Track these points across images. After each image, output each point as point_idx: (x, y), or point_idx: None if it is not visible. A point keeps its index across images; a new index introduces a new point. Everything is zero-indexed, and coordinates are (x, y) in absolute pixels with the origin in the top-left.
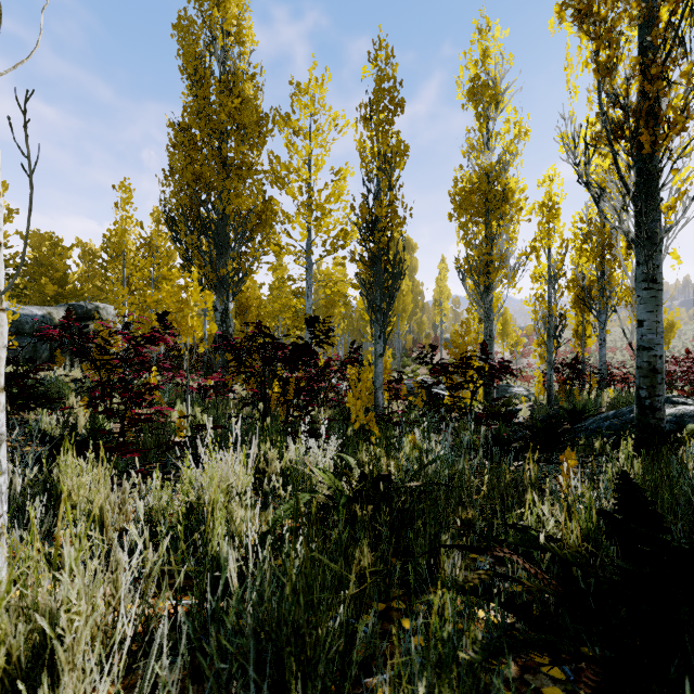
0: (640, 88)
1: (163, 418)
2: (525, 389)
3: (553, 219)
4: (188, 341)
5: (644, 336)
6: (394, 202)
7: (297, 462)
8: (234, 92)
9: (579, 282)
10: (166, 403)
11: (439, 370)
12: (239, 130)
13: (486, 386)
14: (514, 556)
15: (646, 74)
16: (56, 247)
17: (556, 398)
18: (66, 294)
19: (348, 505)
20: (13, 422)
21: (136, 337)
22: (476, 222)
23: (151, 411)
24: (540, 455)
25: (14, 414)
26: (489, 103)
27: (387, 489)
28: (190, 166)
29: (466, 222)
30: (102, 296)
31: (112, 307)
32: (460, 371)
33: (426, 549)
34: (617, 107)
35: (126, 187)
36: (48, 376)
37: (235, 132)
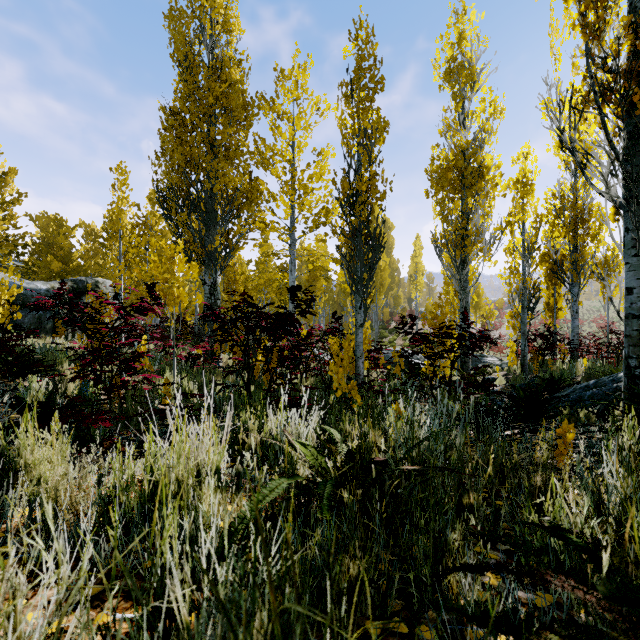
0: (631, 48)
1: (151, 385)
2: (498, 359)
3: (527, 195)
4: (174, 310)
5: (634, 304)
6: (374, 177)
7: (277, 433)
8: (222, 77)
9: (552, 256)
10: (156, 371)
11: (420, 339)
12: (226, 113)
13: (466, 355)
14: (579, 593)
15: (638, 33)
16: (61, 227)
17: (530, 368)
18: (70, 270)
19: (333, 490)
20: (7, 388)
21: (124, 307)
22: (452, 198)
23: (140, 378)
24: (524, 425)
25: (10, 381)
26: (465, 83)
27: (380, 473)
28: (180, 147)
29: (443, 198)
30: (103, 273)
31: (110, 282)
32: (440, 340)
33: (430, 550)
34: (606, 69)
35: (122, 169)
36: (48, 345)
37: (223, 115)
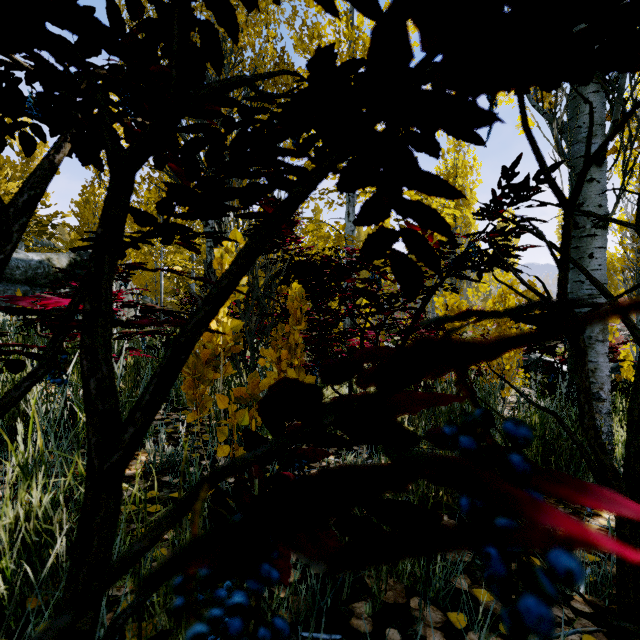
0: None
1: None
2: None
3: None
4: None
5: None
6: None
7: None
8: None
9: None
10: None
11: None
12: None
13: None
14: None
15: None
16: (89, 203)
17: None
18: None
19: None
20: None
21: None
22: None
23: None
24: None
25: None
26: None
27: None
28: None
29: None
30: None
31: None
32: None
33: None
34: None
35: None
36: None
37: None
